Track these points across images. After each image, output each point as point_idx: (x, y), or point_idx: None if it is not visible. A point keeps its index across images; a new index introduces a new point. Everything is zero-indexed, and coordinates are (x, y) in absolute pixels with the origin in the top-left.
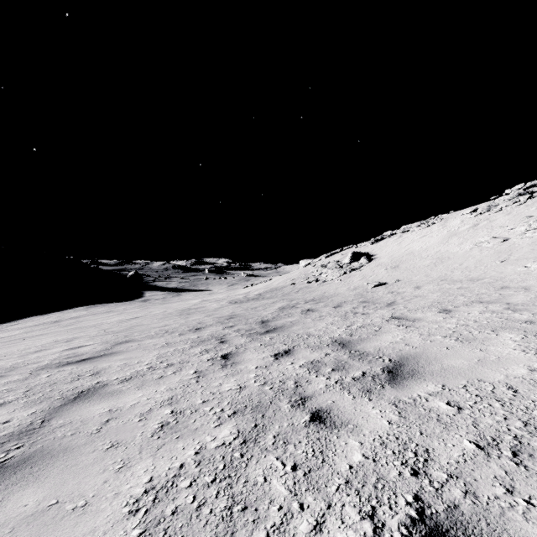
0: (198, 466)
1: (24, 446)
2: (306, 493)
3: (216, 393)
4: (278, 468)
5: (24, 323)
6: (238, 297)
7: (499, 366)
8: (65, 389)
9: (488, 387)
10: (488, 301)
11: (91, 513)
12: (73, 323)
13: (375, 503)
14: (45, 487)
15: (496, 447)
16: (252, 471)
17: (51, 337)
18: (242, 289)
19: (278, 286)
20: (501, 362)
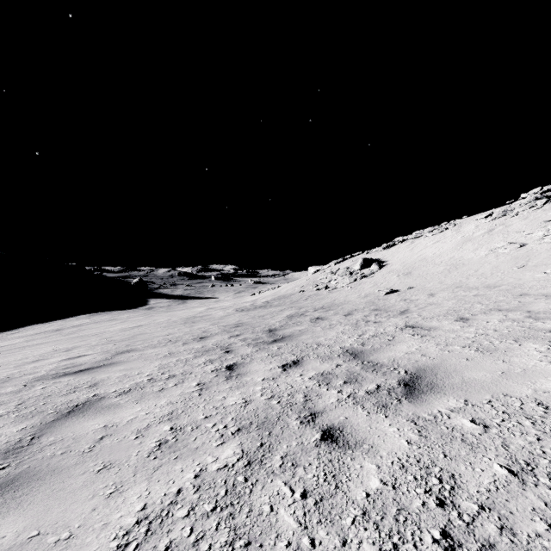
0: (197, 492)
1: (9, 467)
2: (318, 526)
3: (220, 408)
4: (286, 495)
5: (25, 331)
6: (245, 305)
7: (526, 379)
8: (60, 403)
9: (516, 402)
10: (507, 309)
11: (74, 547)
12: (75, 331)
13: (397, 540)
14: (27, 515)
15: (531, 473)
16: (257, 498)
17: (51, 346)
18: (249, 296)
19: (287, 293)
20: (527, 374)
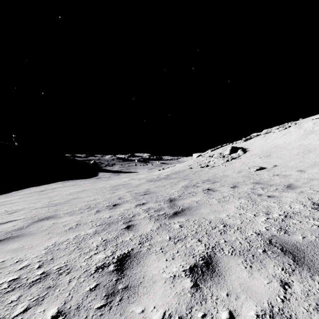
0: None
1: None
2: None
3: None
4: None
5: (25, 191)
6: (153, 177)
7: None
8: None
9: None
10: None
11: None
12: (48, 192)
13: None
14: None
15: None
16: None
17: (10, 207)
18: (156, 171)
19: (180, 170)
20: None
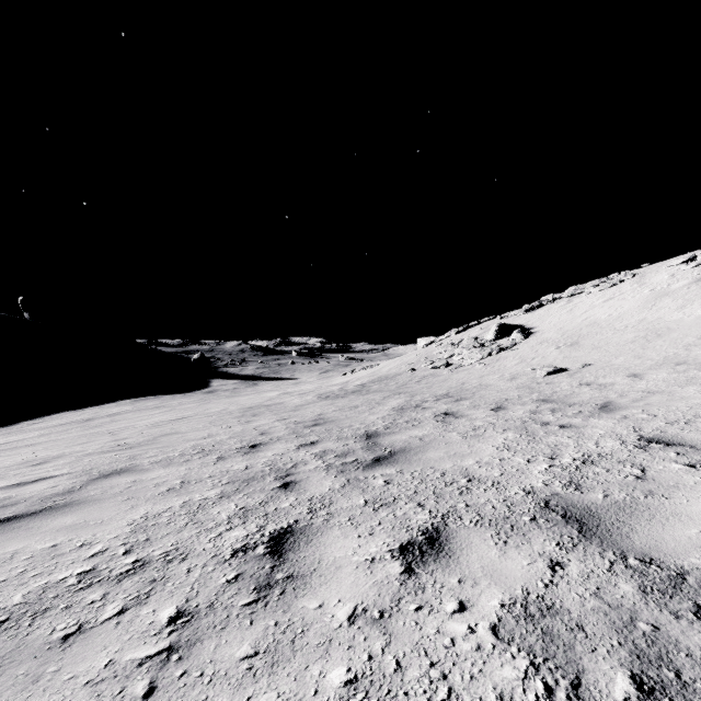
0: None
1: None
2: None
3: None
4: None
5: (50, 421)
6: (332, 389)
7: None
8: None
9: None
10: None
11: None
12: (103, 423)
13: None
14: None
15: None
16: None
17: (31, 452)
18: (338, 377)
19: (390, 373)
20: None
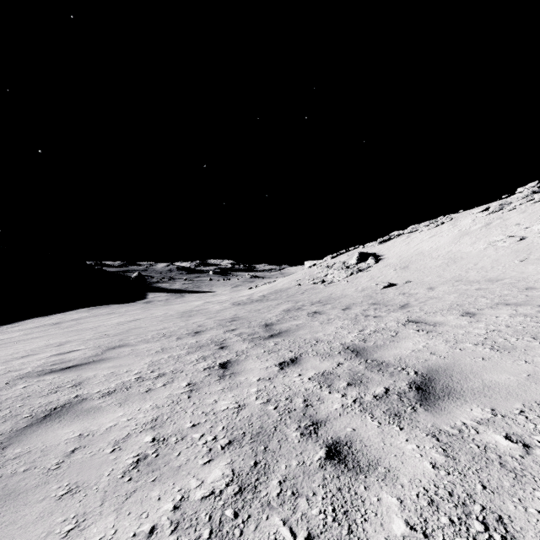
0: (174, 533)
1: None
2: None
3: (210, 414)
4: None
5: (25, 325)
6: (242, 299)
7: None
8: (38, 405)
9: None
10: (516, 303)
11: None
12: (73, 325)
13: None
14: None
15: None
16: None
17: (44, 341)
18: (246, 290)
19: (283, 287)
20: None
